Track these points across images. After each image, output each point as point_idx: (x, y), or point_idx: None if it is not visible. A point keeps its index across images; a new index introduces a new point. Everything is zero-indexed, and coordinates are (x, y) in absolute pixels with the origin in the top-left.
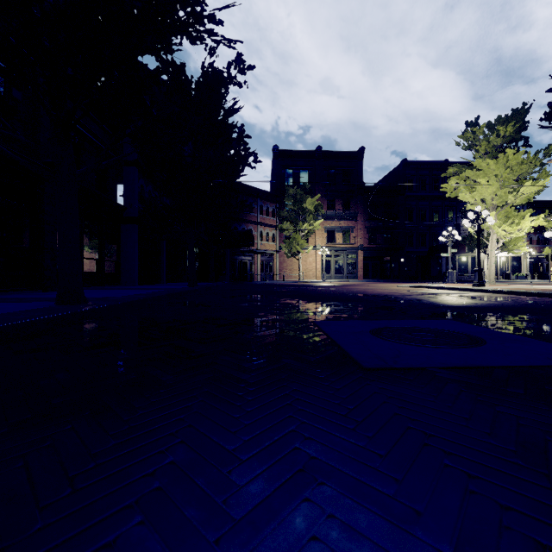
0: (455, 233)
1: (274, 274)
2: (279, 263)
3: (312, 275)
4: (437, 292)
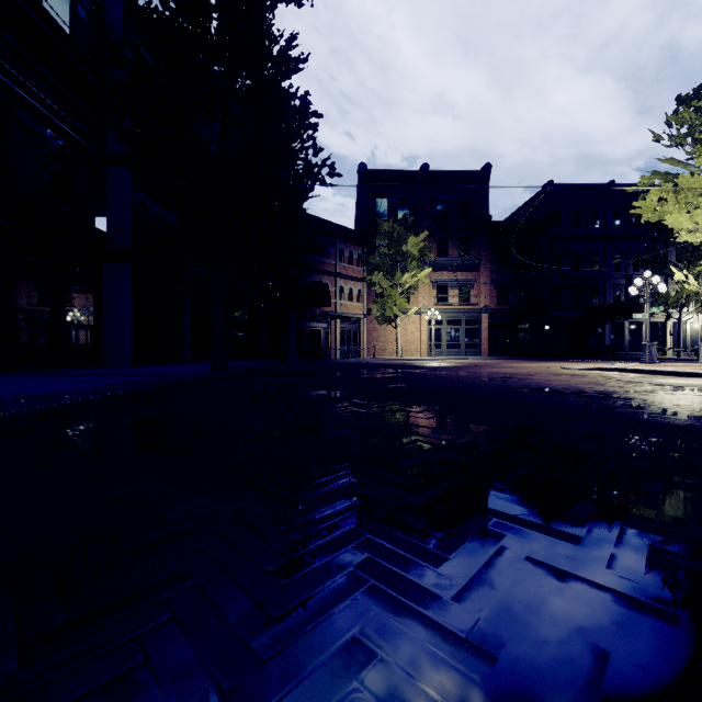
0: (657, 281)
1: (360, 349)
2: (366, 333)
3: (415, 350)
4: (689, 384)
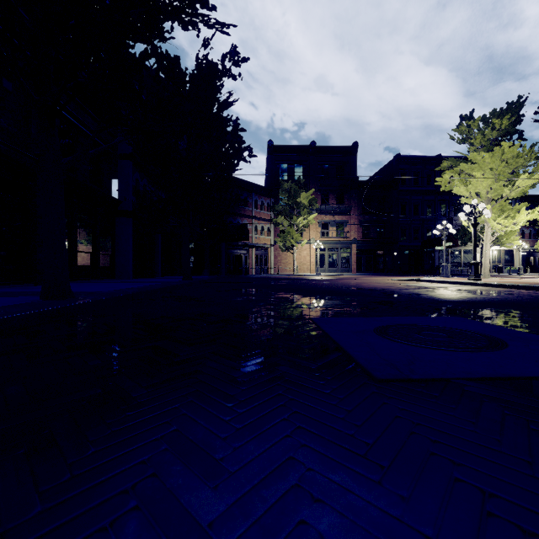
0: (450, 226)
1: (269, 268)
2: (273, 257)
3: (306, 269)
4: (434, 286)
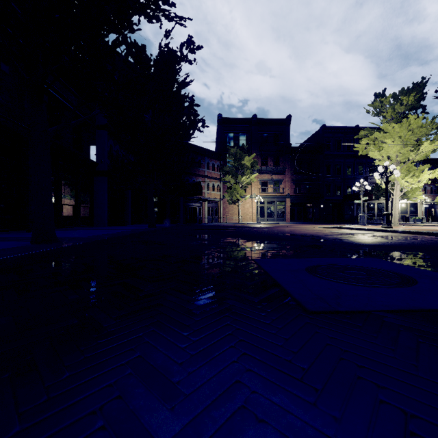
0: (366, 184)
1: (219, 217)
2: (222, 208)
3: (249, 218)
4: (353, 232)
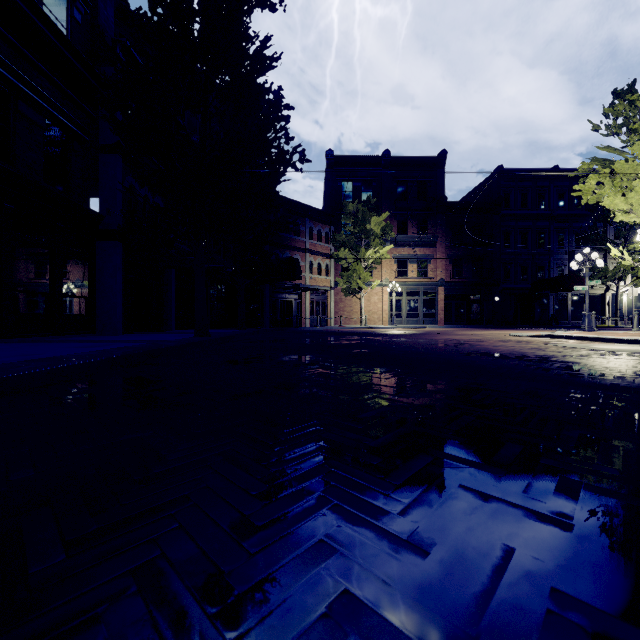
0: (595, 257)
1: (328, 318)
2: (334, 303)
3: (377, 319)
4: (620, 349)
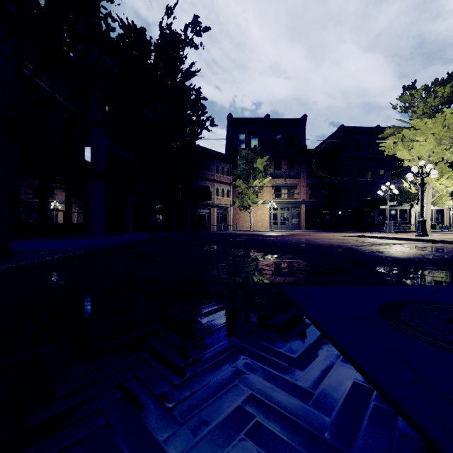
0: (393, 187)
1: (229, 225)
2: (232, 215)
3: (261, 226)
4: (387, 242)
